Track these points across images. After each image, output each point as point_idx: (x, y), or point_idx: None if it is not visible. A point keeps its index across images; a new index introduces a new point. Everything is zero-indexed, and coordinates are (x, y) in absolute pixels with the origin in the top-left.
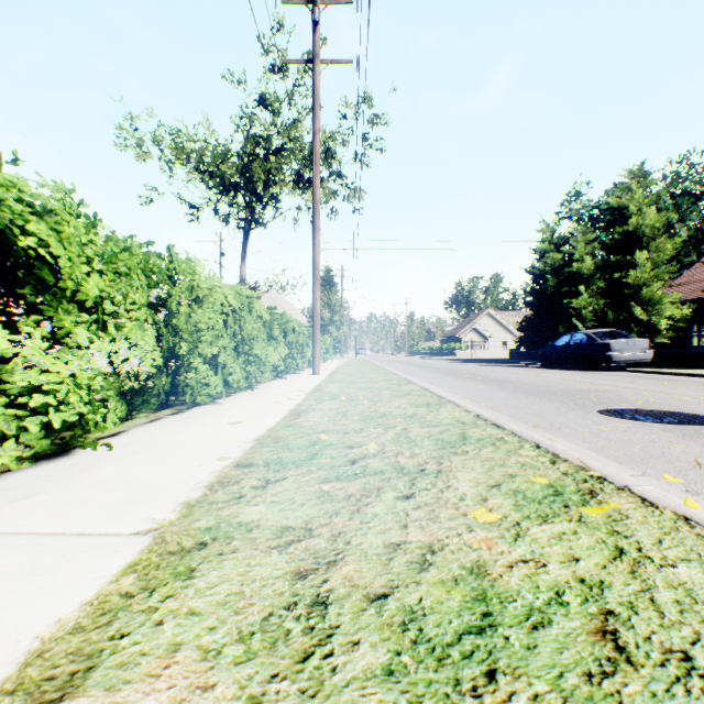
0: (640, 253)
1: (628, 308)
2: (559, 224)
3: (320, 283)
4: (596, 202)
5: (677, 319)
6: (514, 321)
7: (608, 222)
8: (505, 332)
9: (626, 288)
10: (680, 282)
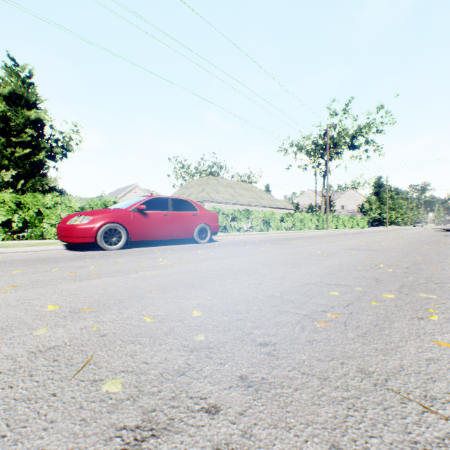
0: None
1: None
2: None
3: (373, 186)
4: None
5: None
6: None
7: None
8: None
9: None
10: None
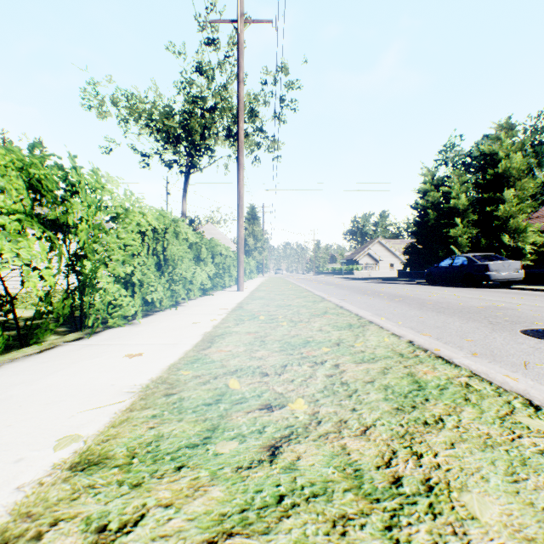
0: (508, 191)
1: (497, 236)
2: (437, 170)
3: (246, 217)
4: (468, 152)
5: (539, 245)
6: (399, 248)
7: (481, 166)
8: (392, 256)
9: (496, 220)
10: (539, 215)
